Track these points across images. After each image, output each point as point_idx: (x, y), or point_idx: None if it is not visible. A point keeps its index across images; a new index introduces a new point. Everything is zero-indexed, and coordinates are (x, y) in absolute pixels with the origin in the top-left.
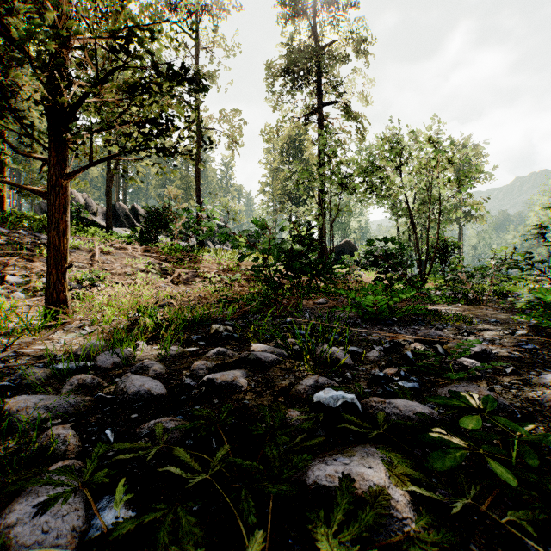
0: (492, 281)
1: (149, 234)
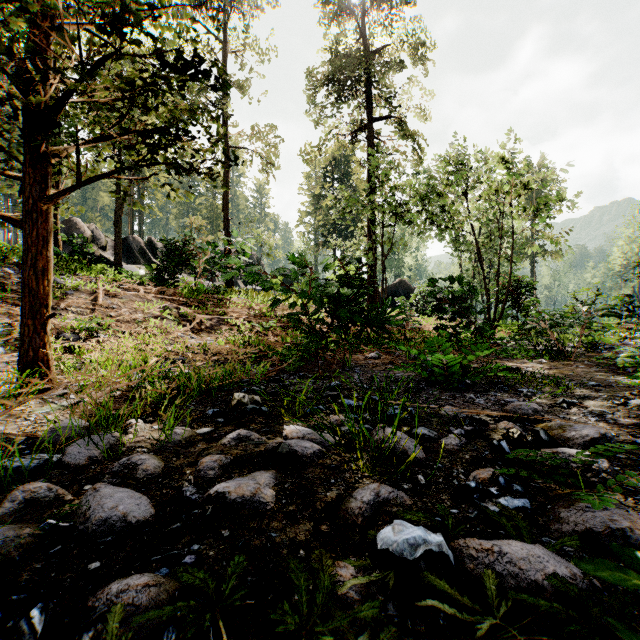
0: (582, 331)
1: (167, 272)
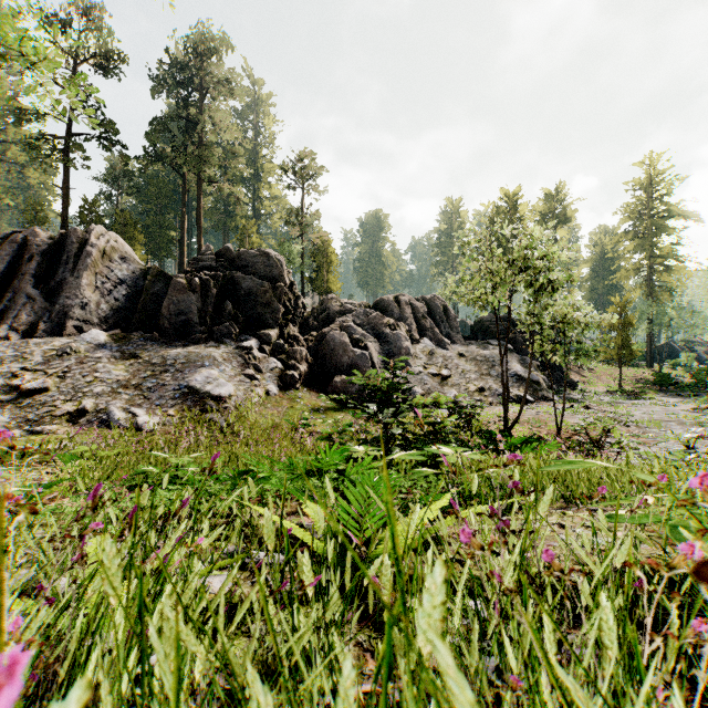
0: None
1: None
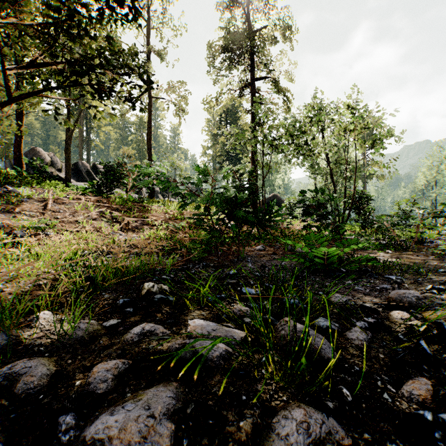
0: (417, 229)
1: (105, 187)
